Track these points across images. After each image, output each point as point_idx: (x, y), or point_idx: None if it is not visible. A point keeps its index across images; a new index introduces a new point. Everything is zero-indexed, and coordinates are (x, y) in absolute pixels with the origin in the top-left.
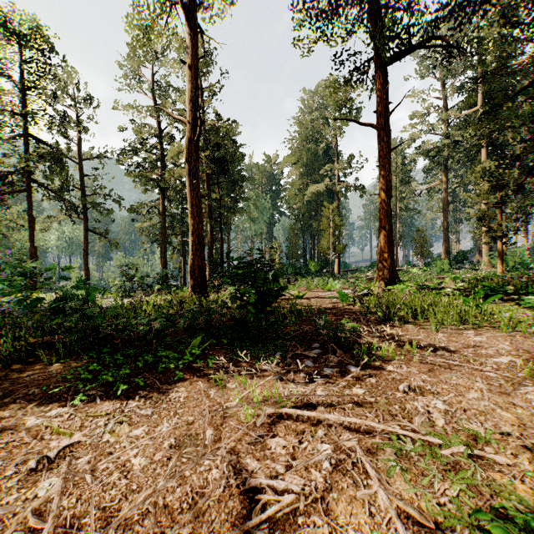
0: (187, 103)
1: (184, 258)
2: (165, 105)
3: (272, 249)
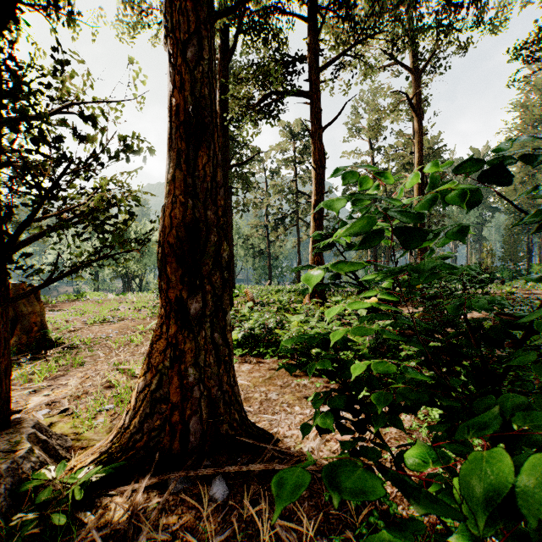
0: (415, 166)
1: (387, 263)
2: (378, 146)
3: (482, 253)
